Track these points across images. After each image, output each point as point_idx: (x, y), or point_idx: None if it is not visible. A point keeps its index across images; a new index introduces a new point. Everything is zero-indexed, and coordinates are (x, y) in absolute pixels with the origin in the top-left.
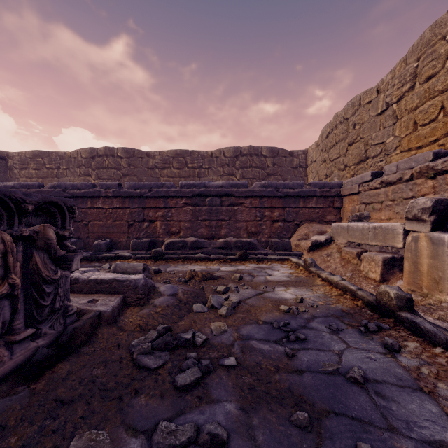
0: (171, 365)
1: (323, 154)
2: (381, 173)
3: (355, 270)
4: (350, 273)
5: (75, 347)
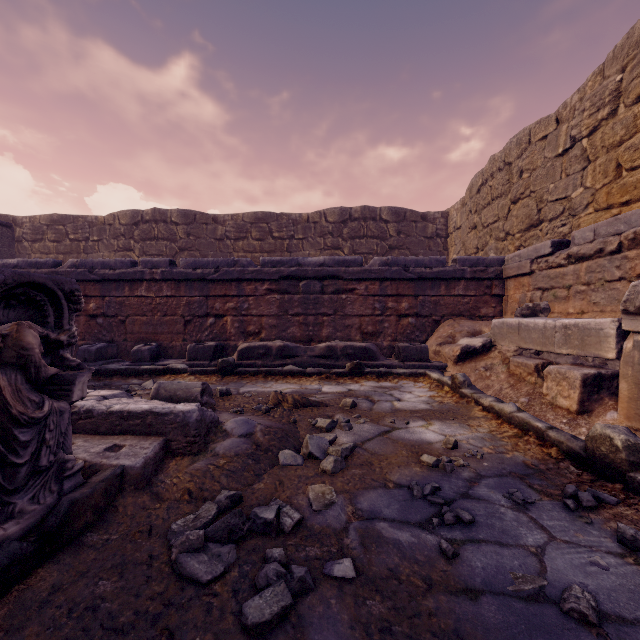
0: (238, 574)
1: (473, 217)
2: (566, 243)
3: (533, 393)
4: (525, 397)
5: (75, 534)
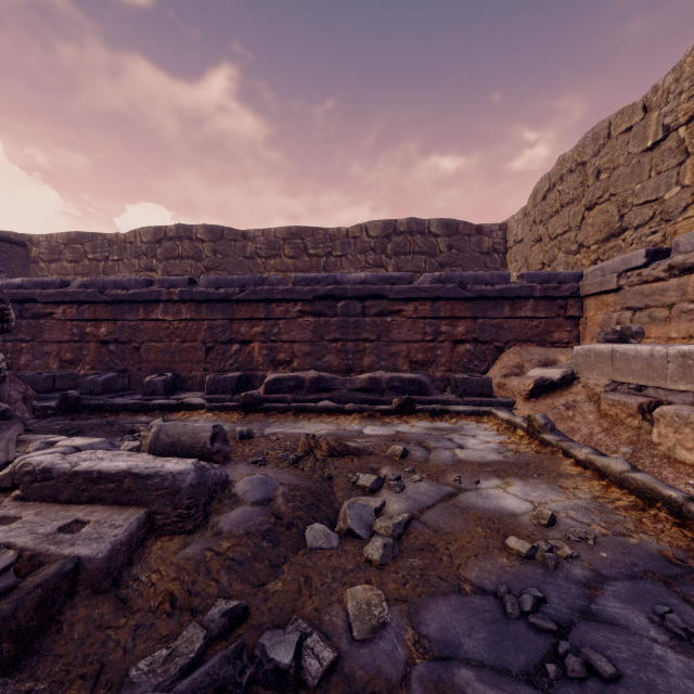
0: None
1: (537, 228)
2: (665, 252)
3: (638, 441)
4: (628, 447)
5: None
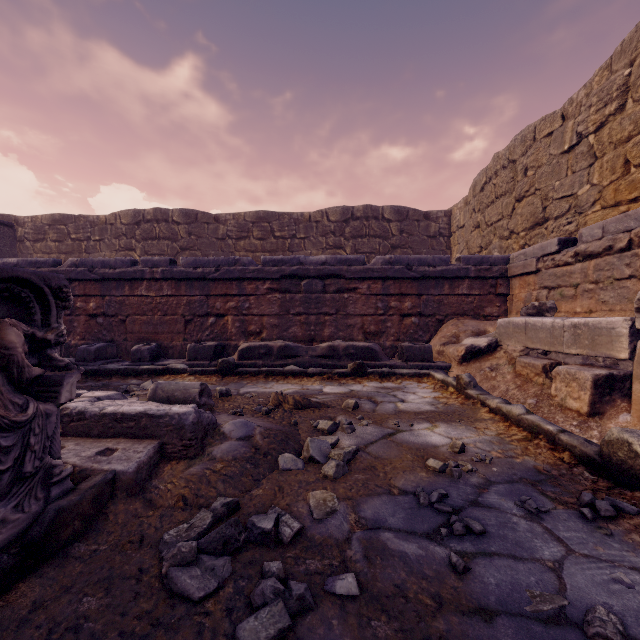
0: (233, 590)
1: (476, 215)
2: (573, 241)
3: (541, 394)
4: (533, 399)
5: (61, 545)
